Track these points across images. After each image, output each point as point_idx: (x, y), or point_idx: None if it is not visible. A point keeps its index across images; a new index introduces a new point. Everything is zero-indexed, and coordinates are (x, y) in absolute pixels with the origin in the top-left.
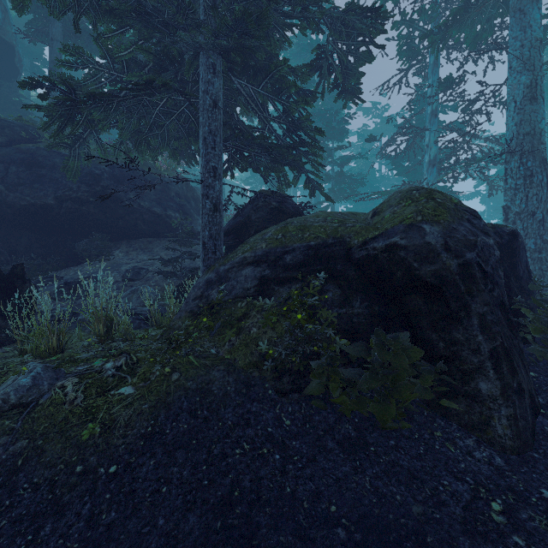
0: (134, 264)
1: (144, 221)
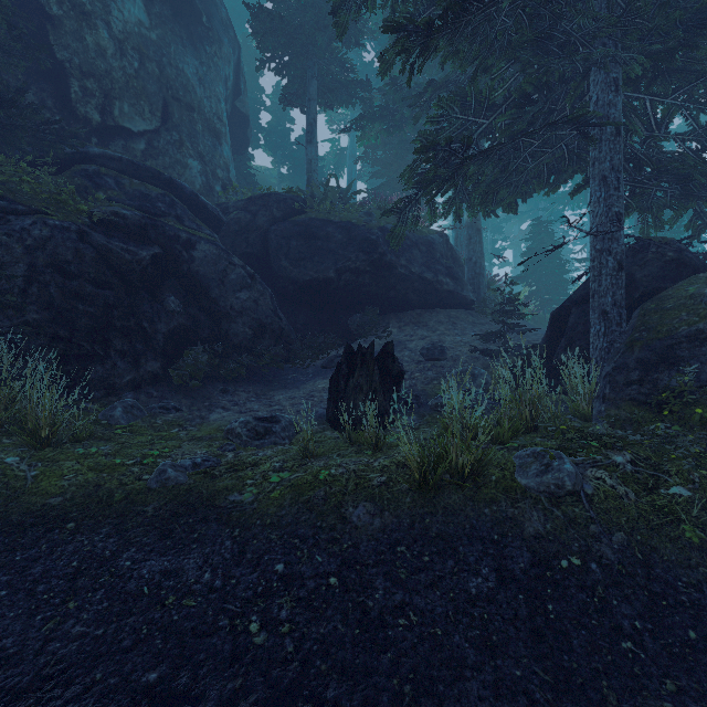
0: (418, 341)
1: (414, 290)
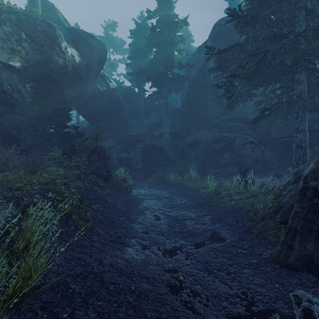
0: None
1: None
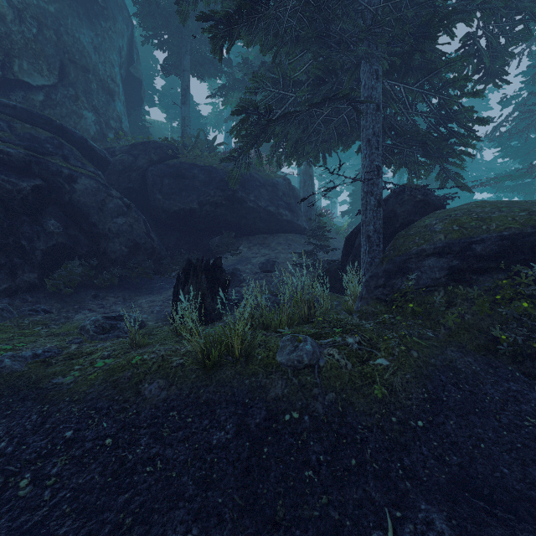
0: (260, 257)
1: (261, 219)
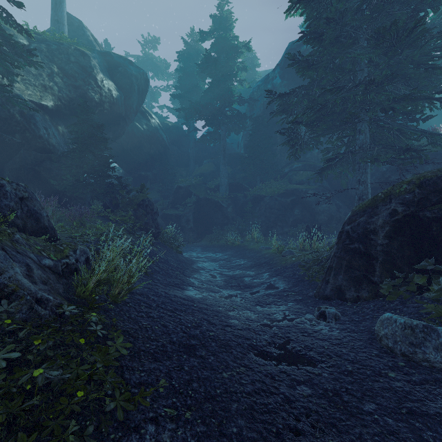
0: None
1: None
